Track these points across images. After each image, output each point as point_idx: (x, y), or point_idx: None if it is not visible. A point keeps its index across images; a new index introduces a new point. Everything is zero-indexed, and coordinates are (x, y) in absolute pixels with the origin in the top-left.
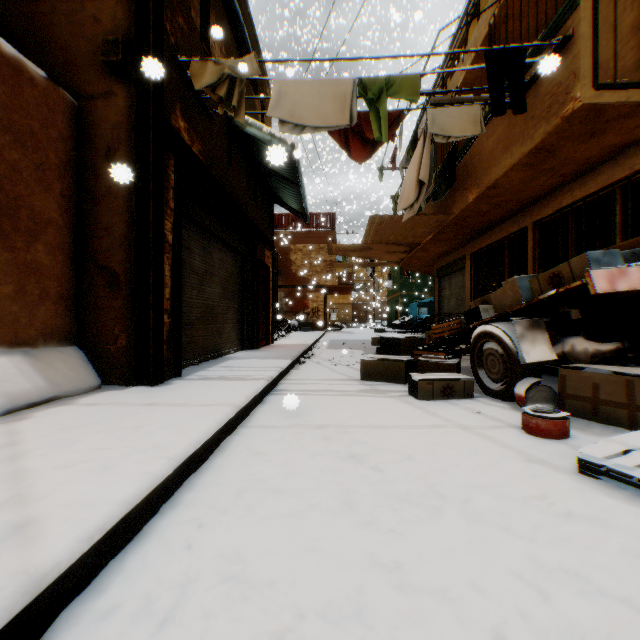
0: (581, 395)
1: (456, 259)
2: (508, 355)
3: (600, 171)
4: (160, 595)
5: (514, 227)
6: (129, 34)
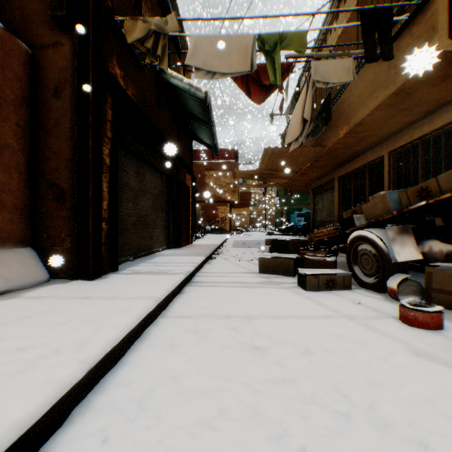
0: (446, 289)
1: (327, 181)
2: (380, 255)
3: (445, 110)
4: None
5: (373, 156)
6: None
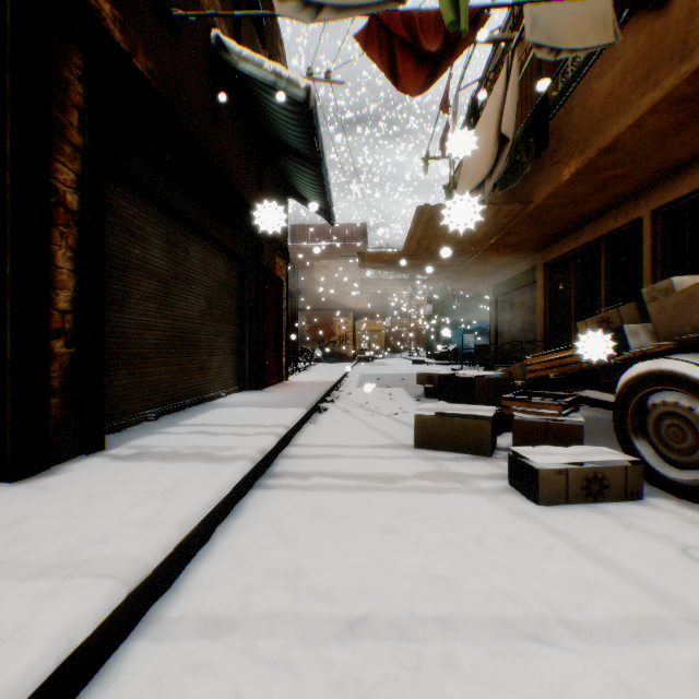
0: None
1: (522, 272)
2: None
3: None
4: None
5: (618, 221)
6: None
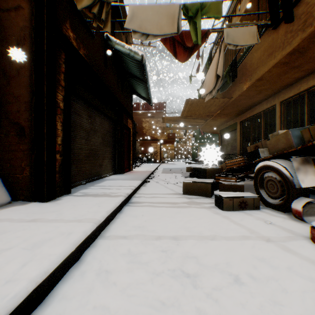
0: None
1: (231, 125)
2: (285, 181)
3: None
4: None
5: (267, 105)
6: None
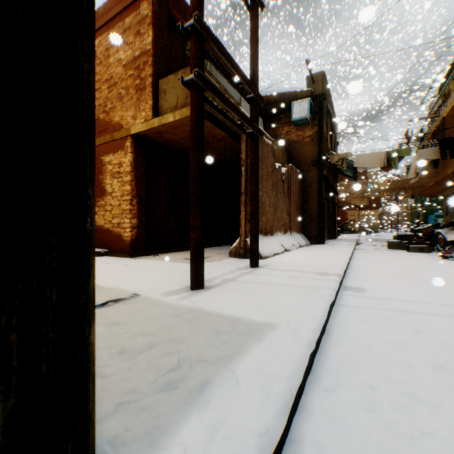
0: None
1: (453, 192)
2: (442, 238)
3: None
4: (361, 257)
5: None
6: (315, 154)
